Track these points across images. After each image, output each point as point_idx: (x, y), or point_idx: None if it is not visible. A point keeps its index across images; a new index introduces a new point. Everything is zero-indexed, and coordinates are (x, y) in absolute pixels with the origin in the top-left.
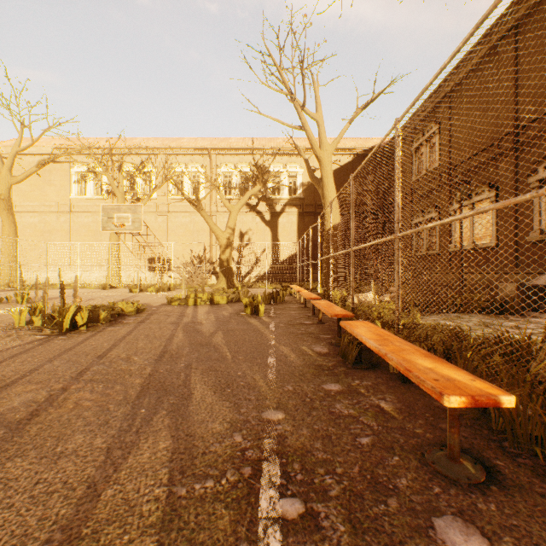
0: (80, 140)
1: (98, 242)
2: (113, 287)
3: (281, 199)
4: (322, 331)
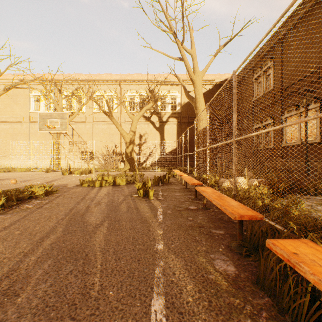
0: (36, 75)
1: (44, 141)
2: (54, 170)
3: (166, 113)
4: (211, 222)
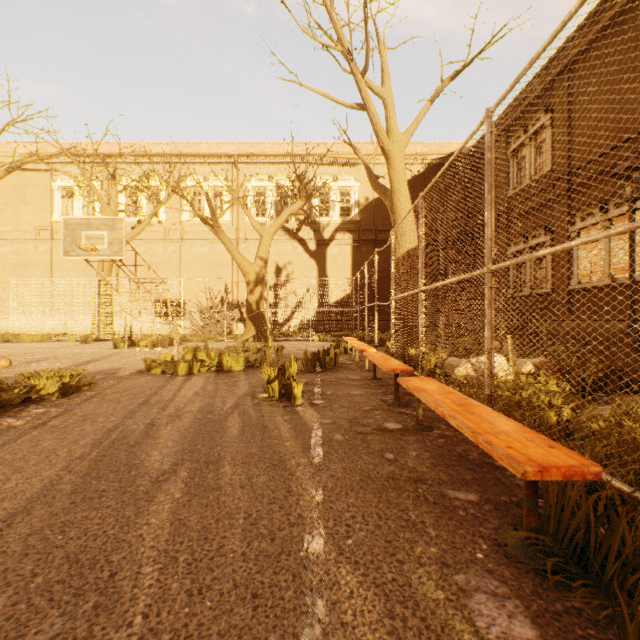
0: (66, 145)
1: (80, 278)
2: (100, 339)
3: (331, 222)
4: (442, 465)
